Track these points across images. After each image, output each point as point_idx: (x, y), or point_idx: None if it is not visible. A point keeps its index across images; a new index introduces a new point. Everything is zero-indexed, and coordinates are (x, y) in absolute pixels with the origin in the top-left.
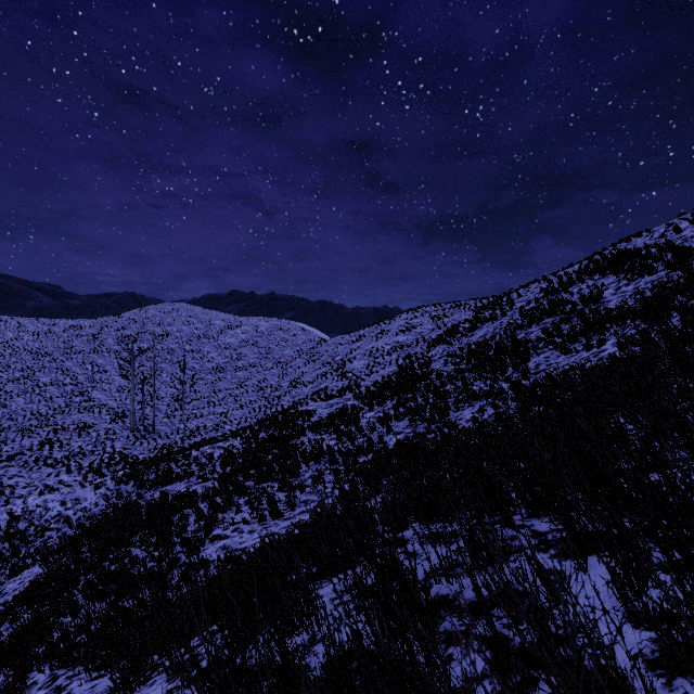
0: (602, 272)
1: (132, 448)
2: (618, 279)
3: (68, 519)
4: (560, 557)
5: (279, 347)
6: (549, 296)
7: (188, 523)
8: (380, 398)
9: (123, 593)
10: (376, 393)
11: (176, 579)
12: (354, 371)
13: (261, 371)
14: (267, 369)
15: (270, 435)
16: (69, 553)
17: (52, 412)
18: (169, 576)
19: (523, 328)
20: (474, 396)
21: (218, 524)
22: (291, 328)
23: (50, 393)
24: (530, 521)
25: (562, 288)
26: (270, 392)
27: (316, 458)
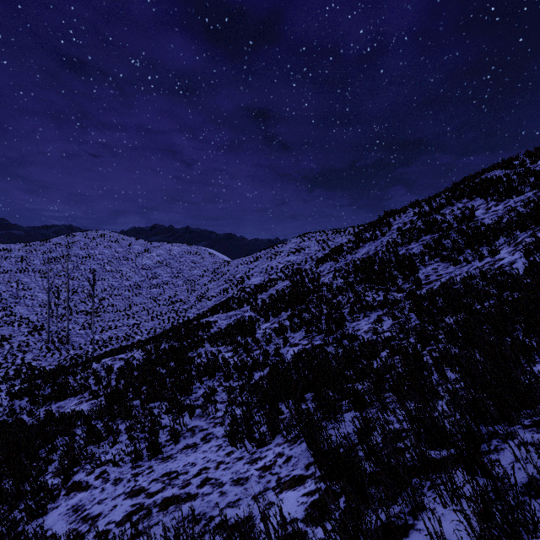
0: (469, 196)
1: (43, 359)
2: (486, 201)
3: None
4: None
5: (189, 268)
6: (422, 218)
7: (52, 459)
8: (275, 309)
9: None
10: (272, 304)
11: None
12: (251, 286)
13: (173, 288)
14: (178, 286)
15: (170, 346)
16: None
17: None
18: None
19: (403, 245)
20: (369, 306)
21: (85, 463)
22: (199, 251)
23: None
24: None
25: (434, 211)
26: (179, 305)
27: (209, 373)
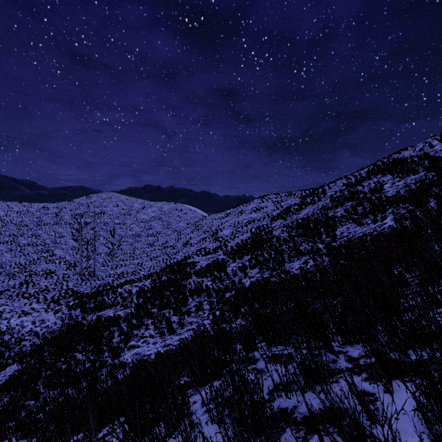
0: (383, 173)
1: (80, 286)
2: (393, 177)
3: (37, 333)
4: (370, 380)
5: (175, 221)
6: (348, 188)
7: (113, 337)
8: (240, 254)
9: (68, 385)
10: (238, 250)
11: (103, 376)
12: (223, 236)
13: (164, 236)
14: (168, 235)
15: (169, 278)
16: (36, 356)
17: (28, 263)
18: (100, 373)
19: (332, 208)
20: (301, 253)
21: (133, 337)
22: (183, 208)
23: (27, 250)
24: (345, 347)
25: (357, 183)
26: (169, 249)
27: (198, 293)
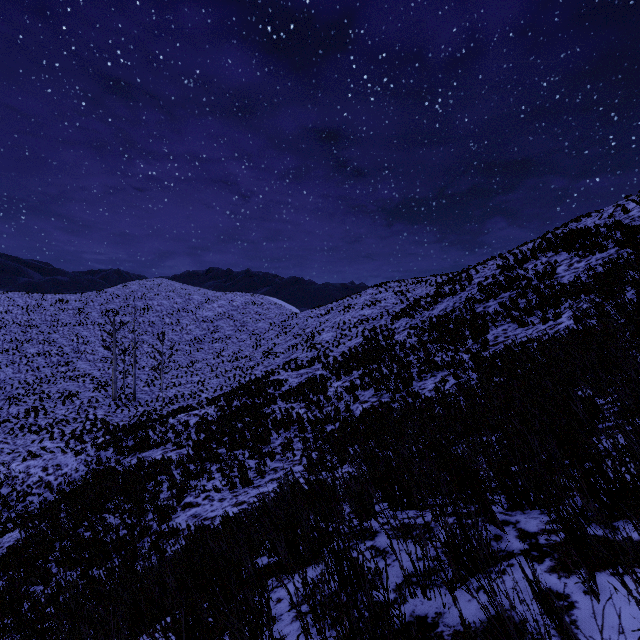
0: (555, 250)
1: (114, 415)
2: (570, 256)
3: (49, 485)
4: (559, 572)
5: (253, 320)
6: (505, 272)
7: (161, 490)
8: (347, 368)
9: (93, 563)
10: (343, 363)
11: (145, 549)
12: (322, 342)
13: (236, 342)
14: (242, 340)
15: (243, 403)
16: (48, 518)
17: (39, 381)
18: (140, 544)
19: (481, 302)
20: (436, 366)
21: (190, 491)
22: (264, 302)
23: (37, 363)
24: (514, 515)
25: (517, 265)
26: (244, 362)
27: (285, 426)
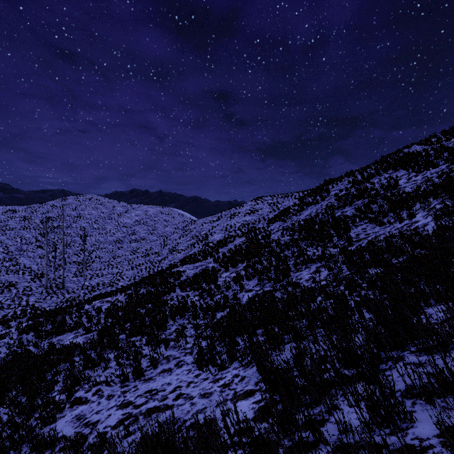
0: (394, 168)
1: (43, 301)
2: (408, 172)
3: None
4: None
5: (162, 225)
6: (355, 186)
7: (57, 381)
8: (233, 261)
9: None
10: (231, 257)
11: None
12: (214, 241)
13: (149, 242)
14: (153, 241)
15: (148, 291)
16: None
17: None
18: (16, 453)
19: (339, 208)
20: (309, 259)
21: (83, 383)
22: (170, 212)
23: None
24: None
25: (365, 180)
26: (154, 257)
27: (180, 313)
